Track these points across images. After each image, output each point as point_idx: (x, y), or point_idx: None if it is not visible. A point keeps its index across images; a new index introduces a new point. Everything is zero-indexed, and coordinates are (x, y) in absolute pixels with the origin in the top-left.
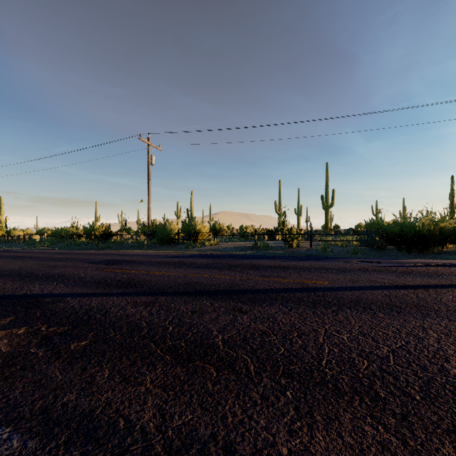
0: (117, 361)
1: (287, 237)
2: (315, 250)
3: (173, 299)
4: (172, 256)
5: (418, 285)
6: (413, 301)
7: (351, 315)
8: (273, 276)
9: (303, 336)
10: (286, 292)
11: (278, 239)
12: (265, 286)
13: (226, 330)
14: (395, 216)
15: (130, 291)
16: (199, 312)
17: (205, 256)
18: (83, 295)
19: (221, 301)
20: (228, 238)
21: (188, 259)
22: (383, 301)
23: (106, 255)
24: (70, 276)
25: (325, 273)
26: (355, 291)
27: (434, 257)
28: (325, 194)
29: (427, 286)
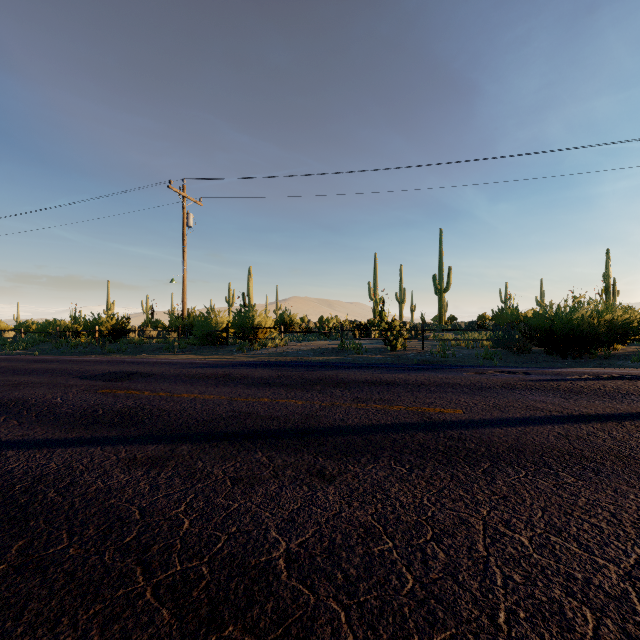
0: (44, 634)
1: (389, 335)
2: (429, 354)
3: (203, 450)
4: (216, 364)
5: (603, 414)
6: (610, 447)
7: (519, 482)
8: (374, 400)
9: (446, 539)
10: (397, 431)
11: (374, 336)
12: (362, 419)
13: (294, 527)
14: (543, 304)
15: (130, 432)
16: (245, 480)
17: (267, 364)
18: (42, 444)
19: (287, 452)
20: (302, 335)
21: (239, 370)
22: (561, 447)
23: (112, 364)
24: (37, 403)
25: (452, 393)
26: (509, 428)
27: (601, 364)
28: (439, 273)
29: (617, 415)
